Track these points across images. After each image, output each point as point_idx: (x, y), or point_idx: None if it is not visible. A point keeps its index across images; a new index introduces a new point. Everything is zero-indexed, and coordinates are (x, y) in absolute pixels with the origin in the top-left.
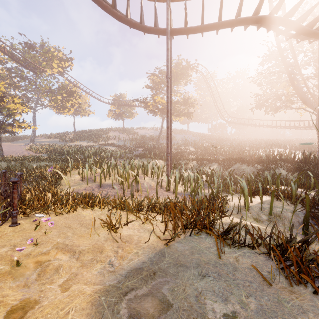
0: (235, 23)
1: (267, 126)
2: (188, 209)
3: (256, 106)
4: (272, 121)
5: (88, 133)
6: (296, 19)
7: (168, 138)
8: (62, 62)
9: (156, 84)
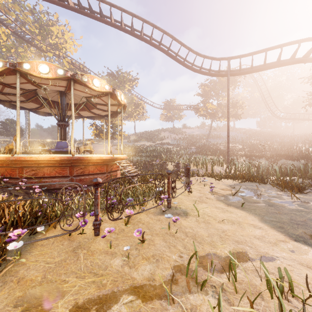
0: (275, 66)
1: None
2: (246, 177)
3: (309, 104)
4: None
5: (146, 135)
6: None
7: (229, 143)
8: (131, 82)
9: (206, 92)
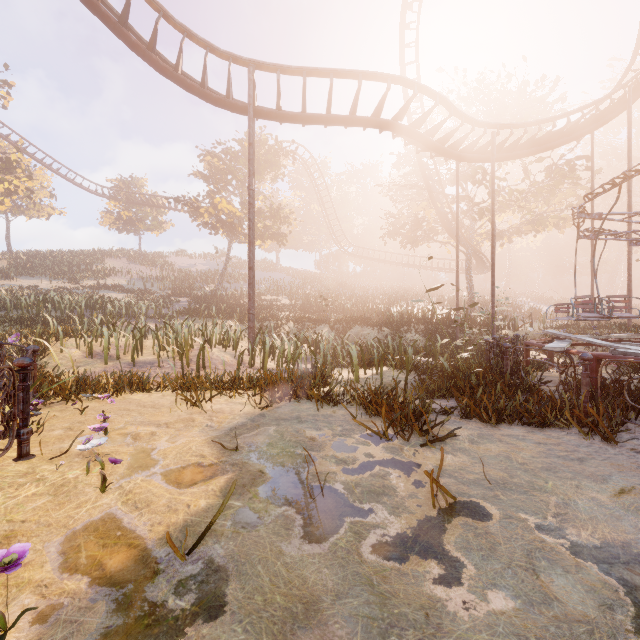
0: (349, 121)
1: (407, 265)
2: (286, 382)
3: (389, 233)
4: (414, 257)
5: (50, 260)
6: (426, 131)
7: (251, 286)
8: None
9: (216, 172)
